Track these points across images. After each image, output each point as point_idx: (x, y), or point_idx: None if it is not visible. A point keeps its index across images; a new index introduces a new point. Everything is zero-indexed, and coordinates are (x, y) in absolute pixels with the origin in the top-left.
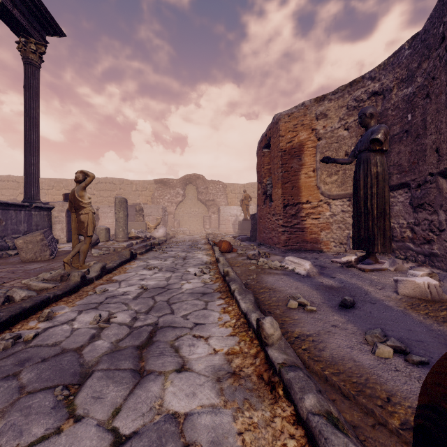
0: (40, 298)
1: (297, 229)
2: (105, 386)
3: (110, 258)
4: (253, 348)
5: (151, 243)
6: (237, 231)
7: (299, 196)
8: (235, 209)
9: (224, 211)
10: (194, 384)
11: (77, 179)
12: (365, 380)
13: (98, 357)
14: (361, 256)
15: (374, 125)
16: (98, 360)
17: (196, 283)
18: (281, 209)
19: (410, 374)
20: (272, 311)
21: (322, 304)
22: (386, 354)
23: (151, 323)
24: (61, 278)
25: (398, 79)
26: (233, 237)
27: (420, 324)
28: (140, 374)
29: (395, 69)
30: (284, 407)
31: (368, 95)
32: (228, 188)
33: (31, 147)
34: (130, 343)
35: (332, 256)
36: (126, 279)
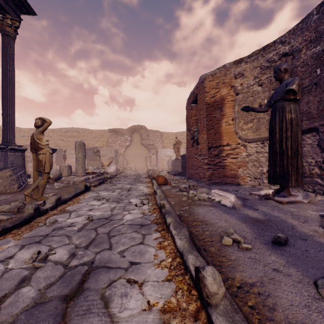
0: None
1: (219, 166)
2: None
3: (67, 190)
4: (192, 303)
5: (104, 177)
6: (171, 168)
7: (220, 140)
8: (169, 151)
9: (161, 152)
10: None
11: (36, 124)
12: None
13: (15, 316)
14: (276, 190)
15: (288, 78)
16: (14, 320)
17: (136, 214)
18: (206, 150)
19: None
20: (207, 248)
21: (254, 240)
22: None
23: (88, 261)
24: (18, 210)
25: (307, 41)
26: (168, 172)
27: None
28: None
29: (304, 33)
30: None
31: (279, 56)
32: (163, 136)
33: (8, 101)
34: (57, 292)
35: (249, 189)
36: (77, 210)
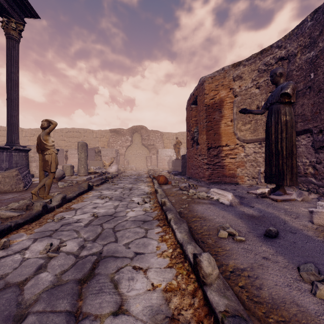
0: (1, 227)
1: (218, 166)
2: None
3: (71, 189)
4: (190, 284)
5: (106, 177)
6: (171, 168)
7: (220, 141)
8: (170, 151)
9: (161, 152)
10: None
11: (43, 126)
12: None
13: (38, 295)
14: (272, 188)
15: (283, 82)
16: (37, 298)
17: (138, 211)
18: (205, 150)
19: None
20: (204, 240)
21: (248, 234)
22: None
23: (96, 251)
24: (27, 207)
25: (301, 46)
26: (168, 172)
27: None
28: (76, 317)
29: (299, 38)
30: None
31: (276, 60)
32: (164, 136)
33: (12, 103)
34: (72, 277)
35: (247, 188)
36: (82, 207)
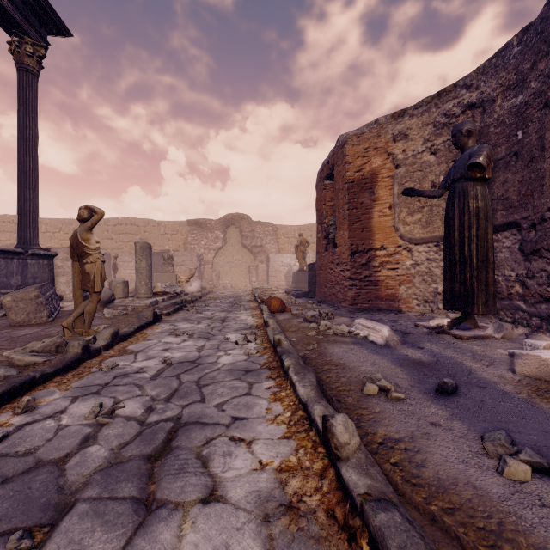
0: (21, 379)
1: (369, 282)
2: (89, 531)
3: (126, 320)
4: (317, 461)
5: (182, 300)
6: (291, 285)
7: (371, 240)
8: (288, 258)
9: (275, 259)
10: (228, 527)
11: (81, 216)
12: (498, 524)
13: (88, 476)
14: (455, 319)
15: (473, 145)
16: (87, 481)
17: (237, 356)
18: (347, 256)
19: None
20: (341, 399)
21: (411, 389)
22: (521, 475)
23: (172, 416)
24: (57, 348)
25: (503, 86)
26: (286, 292)
27: None
28: (147, 506)
29: (499, 73)
30: None
31: (462, 108)
32: (279, 232)
33: (27, 178)
34: (137, 451)
35: (415, 318)
36: (145, 349)
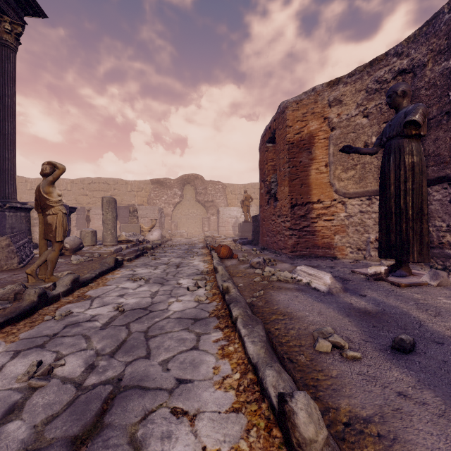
0: None
1: (307, 232)
2: None
3: (90, 266)
4: None
5: (144, 247)
6: (238, 234)
7: (309, 195)
8: (235, 211)
9: (224, 212)
10: None
11: (44, 171)
12: None
13: None
14: (390, 266)
15: (407, 105)
16: None
17: (188, 302)
18: (288, 209)
19: None
20: (293, 357)
21: (364, 344)
22: None
23: (113, 377)
24: (15, 296)
25: (434, 52)
26: (233, 240)
27: None
28: None
29: (430, 39)
30: None
31: (393, 74)
32: (227, 189)
33: (6, 140)
34: (62, 431)
35: (350, 264)
36: (102, 295)
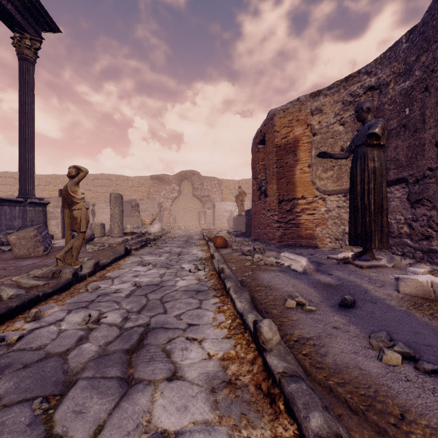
0: (29, 297)
1: (292, 225)
2: (89, 398)
3: (104, 253)
4: (250, 353)
5: (147, 238)
6: (232, 227)
7: (294, 192)
8: (230, 205)
9: (219, 206)
10: (186, 395)
11: (70, 174)
12: (374, 392)
13: (84, 363)
14: (358, 252)
15: (371, 119)
16: (84, 366)
17: (190, 280)
18: (276, 204)
19: (423, 384)
20: (269, 310)
21: (321, 304)
22: (394, 361)
23: (143, 323)
24: (53, 275)
25: (395, 73)
26: (228, 232)
27: (426, 326)
28: (128, 383)
29: (392, 63)
30: (286, 425)
31: (364, 90)
32: (222, 184)
33: (26, 143)
34: (119, 347)
35: (328, 252)
36: (120, 276)
